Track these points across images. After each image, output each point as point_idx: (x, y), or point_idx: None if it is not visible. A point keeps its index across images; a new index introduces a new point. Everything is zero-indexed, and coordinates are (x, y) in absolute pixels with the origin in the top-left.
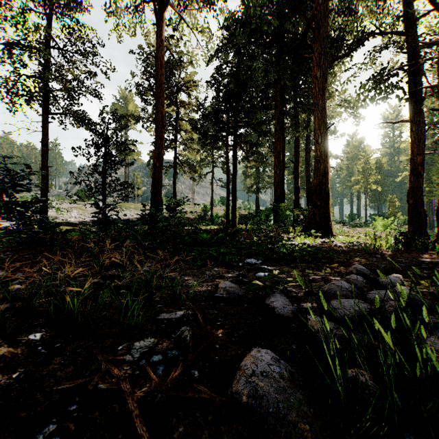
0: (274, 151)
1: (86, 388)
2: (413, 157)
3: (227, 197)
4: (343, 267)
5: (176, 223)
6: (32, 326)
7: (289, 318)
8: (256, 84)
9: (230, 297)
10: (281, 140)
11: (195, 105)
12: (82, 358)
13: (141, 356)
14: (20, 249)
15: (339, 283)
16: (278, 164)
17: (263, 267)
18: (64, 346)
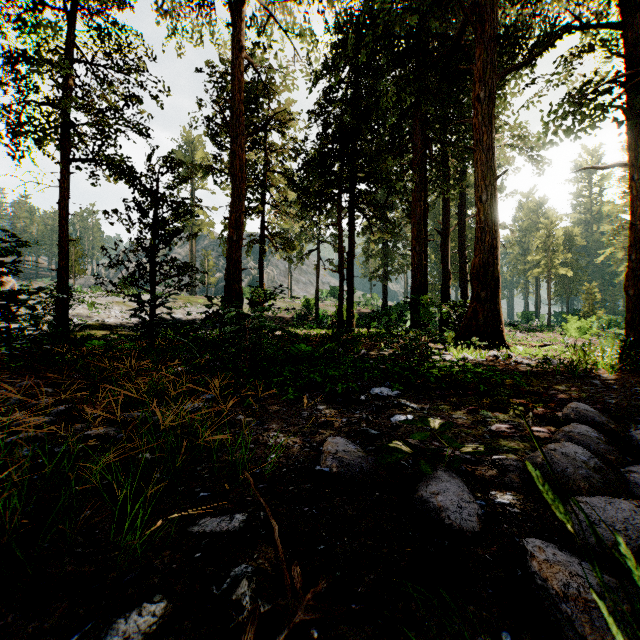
0: (412, 217)
1: None
2: (634, 221)
3: (340, 287)
4: (545, 405)
5: (254, 326)
6: None
7: (473, 535)
8: (383, 115)
9: (346, 473)
10: (422, 199)
11: (292, 148)
12: None
13: None
14: (11, 367)
15: (567, 449)
16: (417, 235)
17: (403, 404)
18: None
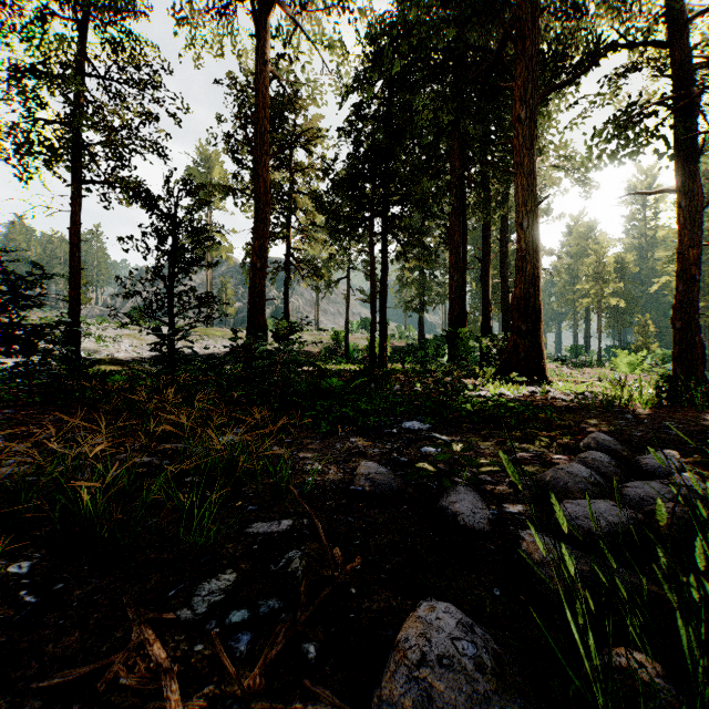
0: (449, 243)
1: (97, 683)
2: (681, 251)
3: (372, 319)
4: (572, 437)
5: (286, 360)
6: (21, 547)
7: (483, 533)
8: (419, 133)
9: (377, 491)
10: (461, 224)
11: (320, 168)
12: (100, 614)
13: (210, 611)
14: (30, 403)
15: (572, 468)
16: (455, 263)
17: (434, 437)
18: (71, 589)
